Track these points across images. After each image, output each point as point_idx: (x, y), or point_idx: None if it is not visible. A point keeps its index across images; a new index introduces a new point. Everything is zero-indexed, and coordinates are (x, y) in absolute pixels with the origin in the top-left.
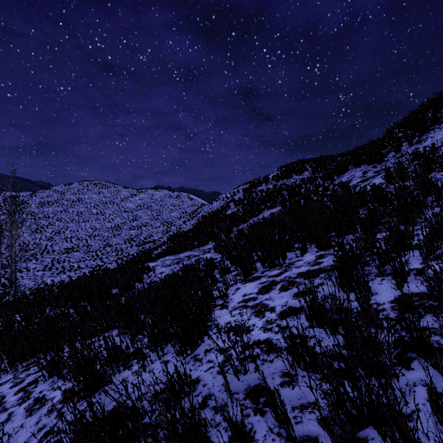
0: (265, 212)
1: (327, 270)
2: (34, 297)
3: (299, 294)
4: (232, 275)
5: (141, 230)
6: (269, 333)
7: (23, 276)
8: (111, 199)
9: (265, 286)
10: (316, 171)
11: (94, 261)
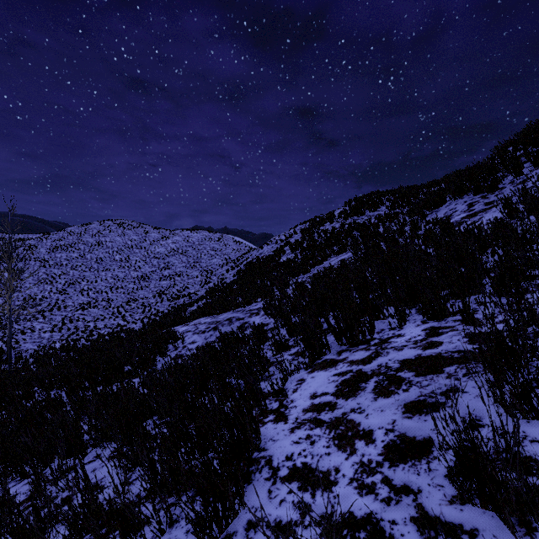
0: (331, 258)
1: (456, 361)
2: (36, 367)
3: (414, 407)
4: (291, 354)
5: (174, 281)
6: (371, 499)
7: (26, 339)
8: (138, 243)
9: (347, 381)
10: (396, 205)
11: (115, 319)
